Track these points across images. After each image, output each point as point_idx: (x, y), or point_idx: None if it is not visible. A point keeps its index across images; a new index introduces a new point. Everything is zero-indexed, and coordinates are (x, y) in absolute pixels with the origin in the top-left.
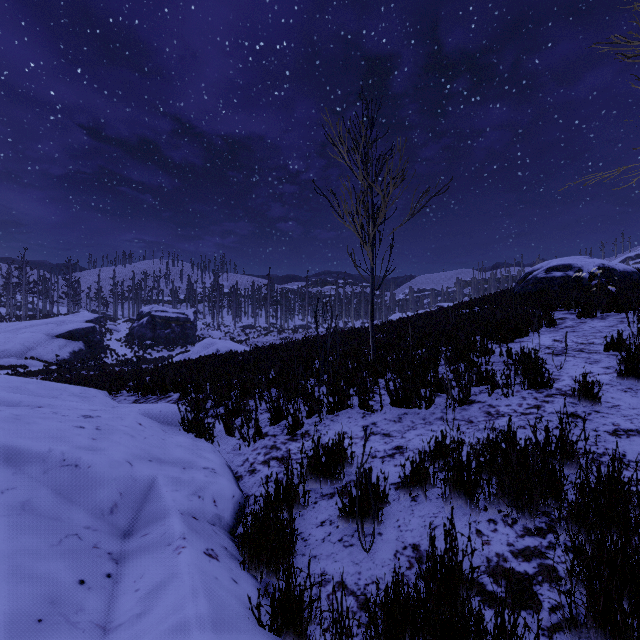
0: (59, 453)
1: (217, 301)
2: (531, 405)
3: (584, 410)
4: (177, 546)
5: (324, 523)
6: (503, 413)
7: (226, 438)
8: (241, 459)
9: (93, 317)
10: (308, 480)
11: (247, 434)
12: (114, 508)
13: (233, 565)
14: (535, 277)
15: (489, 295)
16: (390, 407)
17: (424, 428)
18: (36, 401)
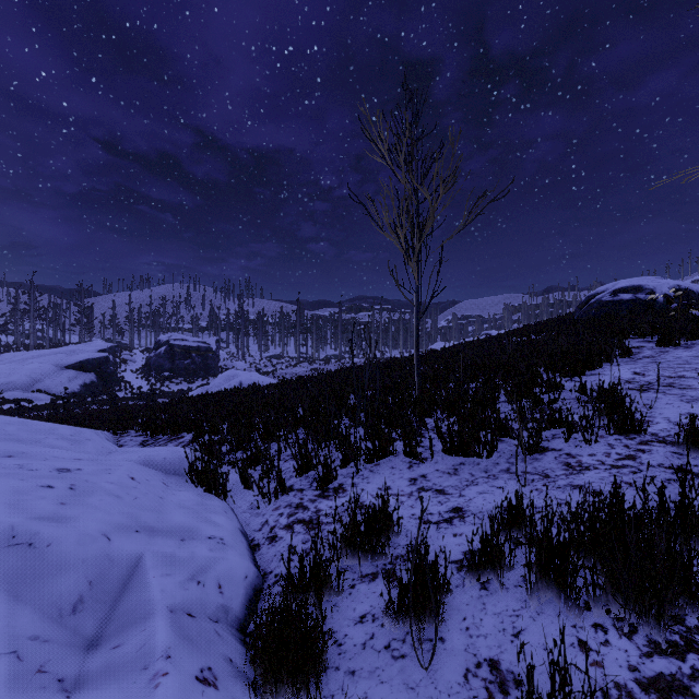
0: (7, 527)
1: (242, 329)
2: (622, 455)
3: (695, 463)
4: (155, 672)
5: (364, 618)
6: (587, 465)
7: (243, 492)
8: (259, 521)
9: (107, 346)
10: (343, 554)
11: (267, 489)
12: (78, 604)
13: (238, 691)
14: (599, 300)
15: (546, 321)
16: (442, 455)
17: (487, 483)
18: (6, 448)
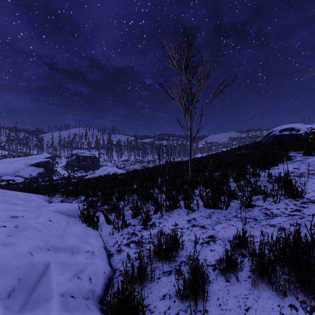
0: None
1: (110, 148)
2: (293, 209)
3: None
4: None
5: (165, 297)
6: (276, 214)
7: (106, 226)
8: (113, 241)
9: (49, 156)
10: (154, 260)
11: (117, 225)
12: (11, 292)
13: None
14: (274, 134)
15: (249, 144)
16: (203, 208)
17: (226, 223)
18: None
